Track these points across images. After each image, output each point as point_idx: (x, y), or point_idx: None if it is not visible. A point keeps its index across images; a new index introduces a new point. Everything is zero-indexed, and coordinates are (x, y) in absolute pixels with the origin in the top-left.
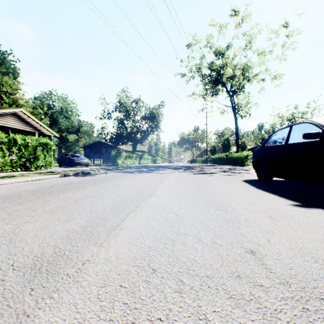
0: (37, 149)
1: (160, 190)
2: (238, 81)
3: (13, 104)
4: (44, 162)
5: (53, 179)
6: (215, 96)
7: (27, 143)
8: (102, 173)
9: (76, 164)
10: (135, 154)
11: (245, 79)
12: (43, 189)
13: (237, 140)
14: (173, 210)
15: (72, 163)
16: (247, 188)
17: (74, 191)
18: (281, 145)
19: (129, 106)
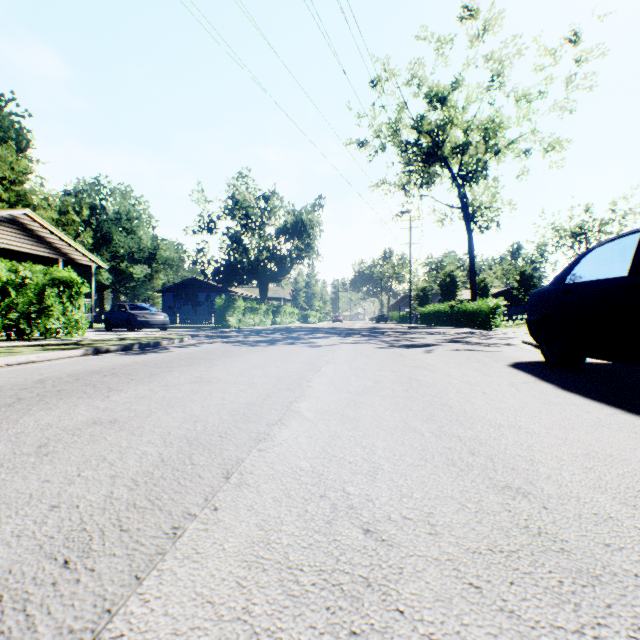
0: (47, 293)
1: (311, 395)
2: (475, 154)
3: (18, 202)
4: (62, 321)
5: (63, 361)
6: (427, 187)
7: (22, 279)
8: (187, 345)
9: (141, 324)
10: (266, 304)
11: (490, 150)
12: (4, 391)
13: (473, 277)
14: (351, 493)
15: (132, 323)
16: (539, 390)
17: (78, 399)
18: (618, 277)
19: (252, 207)
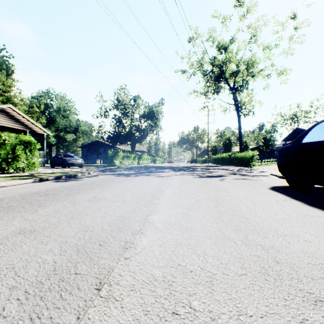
0: (17, 148)
1: (159, 210)
2: (242, 77)
3: (7, 102)
4: (25, 163)
5: (20, 186)
6: (217, 94)
7: (3, 141)
8: (91, 176)
9: (69, 164)
10: (134, 154)
11: (250, 74)
12: None
13: (240, 140)
14: (197, 310)
15: (64, 164)
16: (295, 205)
17: (17, 213)
18: None
19: (127, 104)
